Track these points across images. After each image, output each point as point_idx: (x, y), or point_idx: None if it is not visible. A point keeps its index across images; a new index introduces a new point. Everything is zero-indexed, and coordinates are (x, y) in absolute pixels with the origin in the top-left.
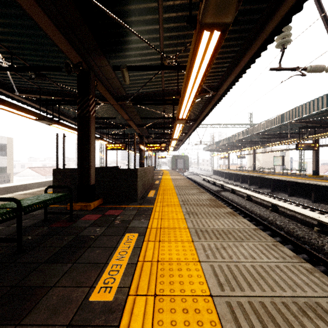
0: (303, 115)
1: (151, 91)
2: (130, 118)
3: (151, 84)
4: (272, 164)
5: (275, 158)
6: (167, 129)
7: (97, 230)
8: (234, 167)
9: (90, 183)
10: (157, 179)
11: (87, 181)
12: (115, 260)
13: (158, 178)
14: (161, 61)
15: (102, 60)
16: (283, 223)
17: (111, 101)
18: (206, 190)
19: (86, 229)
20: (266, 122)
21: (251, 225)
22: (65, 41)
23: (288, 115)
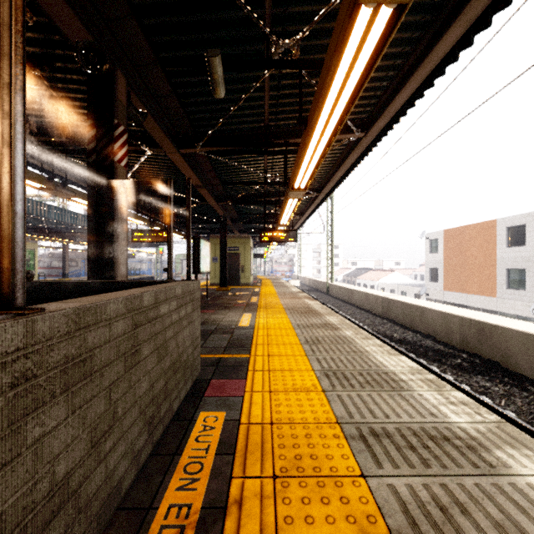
0: None
1: None
2: None
3: None
4: None
5: None
6: None
7: None
8: None
9: None
10: None
11: None
12: None
13: None
14: None
15: None
16: None
17: None
18: None
19: None
20: None
21: None
22: None
23: None
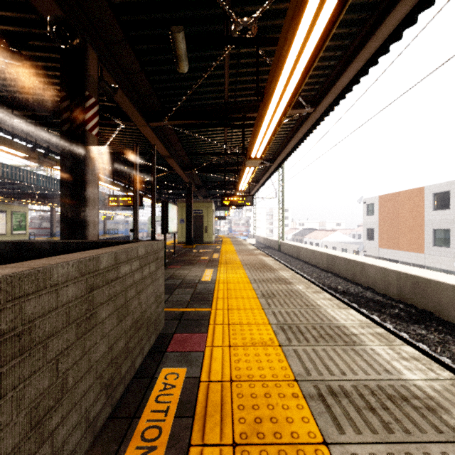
0: None
1: None
2: None
3: None
4: None
5: None
6: None
7: None
8: None
9: None
10: None
11: None
12: None
13: None
14: None
15: None
16: None
17: None
18: None
19: None
20: None
21: None
22: None
23: None
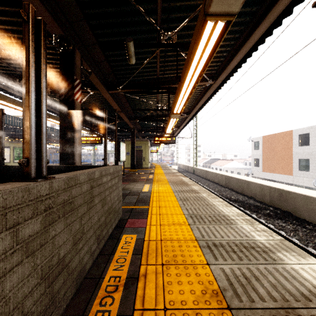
0: None
1: None
2: None
3: None
4: None
5: None
6: None
7: None
8: None
9: None
10: None
11: None
12: None
13: None
14: None
15: None
16: None
17: None
18: None
19: None
20: None
21: None
22: None
23: None
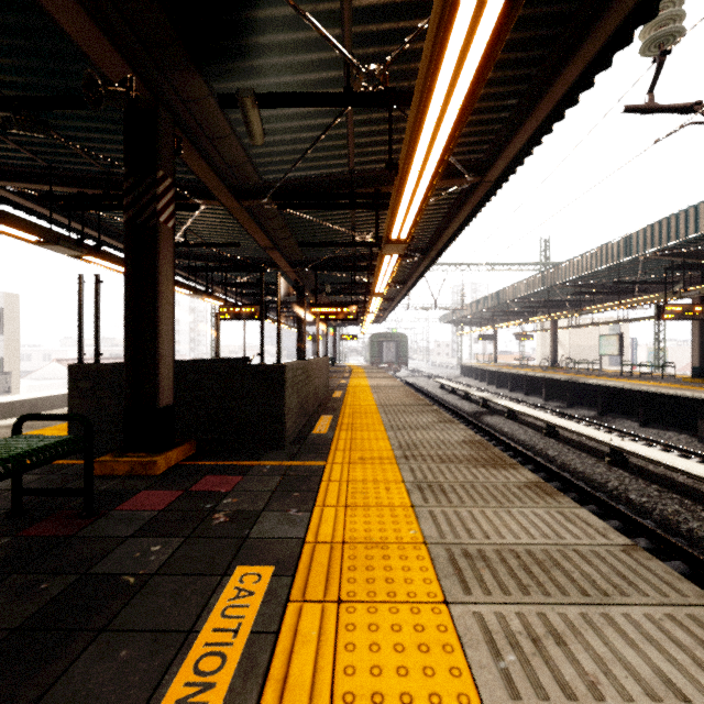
0: (679, 238)
1: (323, 175)
2: (274, 244)
3: (323, 156)
4: (592, 352)
5: (603, 339)
6: (360, 273)
7: (152, 550)
8: (506, 359)
9: (158, 403)
10: (337, 386)
11: (153, 398)
12: (175, 703)
13: (340, 385)
14: (345, 85)
15: (193, 80)
16: (646, 498)
17: (224, 199)
18: (450, 411)
19: (122, 546)
20: (587, 256)
21: (611, 532)
22: (75, 5)
23: (643, 238)
